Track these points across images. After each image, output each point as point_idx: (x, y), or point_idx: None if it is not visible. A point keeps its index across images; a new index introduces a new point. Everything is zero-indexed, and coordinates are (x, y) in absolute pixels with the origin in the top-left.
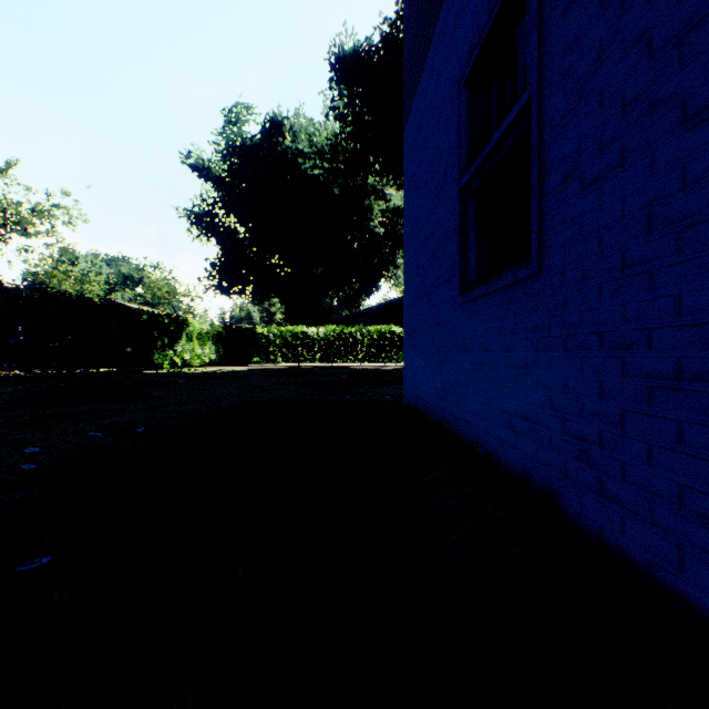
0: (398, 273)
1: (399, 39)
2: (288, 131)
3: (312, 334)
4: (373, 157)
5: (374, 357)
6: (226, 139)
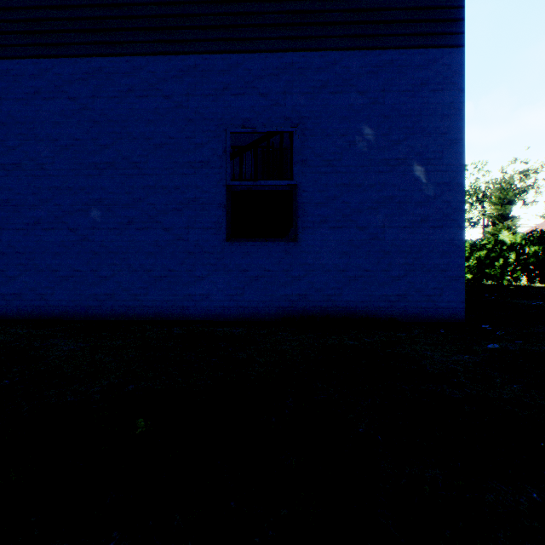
0: None
1: None
2: None
3: None
4: None
5: None
6: None
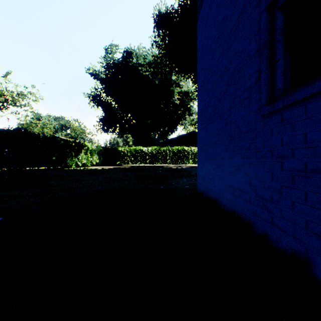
0: (186, 122)
1: (187, 4)
2: (134, 56)
3: (145, 150)
4: (175, 64)
5: (175, 161)
6: (106, 60)
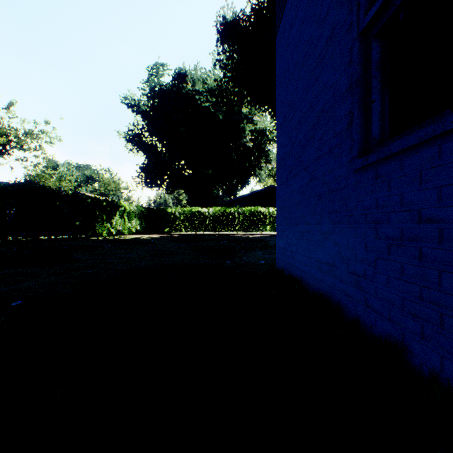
0: (261, 172)
1: (264, 8)
2: (189, 79)
3: (205, 212)
4: (246, 92)
5: (247, 228)
6: (149, 85)
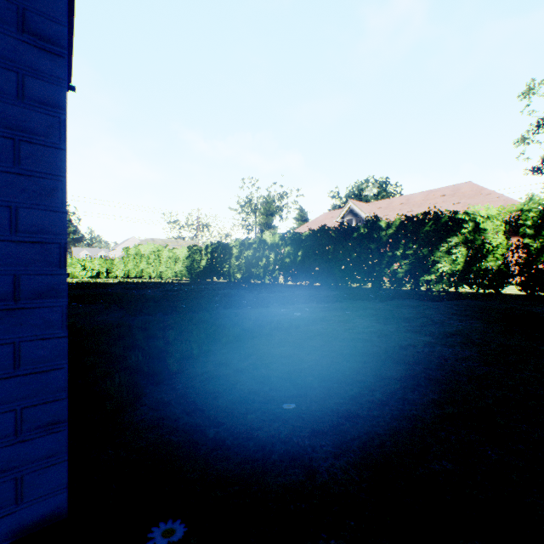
0: None
1: None
2: None
3: None
4: None
5: None
6: None
